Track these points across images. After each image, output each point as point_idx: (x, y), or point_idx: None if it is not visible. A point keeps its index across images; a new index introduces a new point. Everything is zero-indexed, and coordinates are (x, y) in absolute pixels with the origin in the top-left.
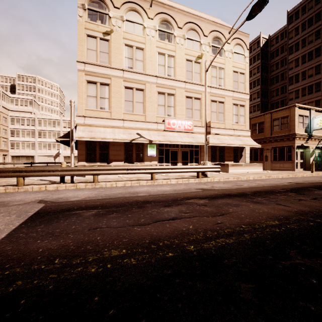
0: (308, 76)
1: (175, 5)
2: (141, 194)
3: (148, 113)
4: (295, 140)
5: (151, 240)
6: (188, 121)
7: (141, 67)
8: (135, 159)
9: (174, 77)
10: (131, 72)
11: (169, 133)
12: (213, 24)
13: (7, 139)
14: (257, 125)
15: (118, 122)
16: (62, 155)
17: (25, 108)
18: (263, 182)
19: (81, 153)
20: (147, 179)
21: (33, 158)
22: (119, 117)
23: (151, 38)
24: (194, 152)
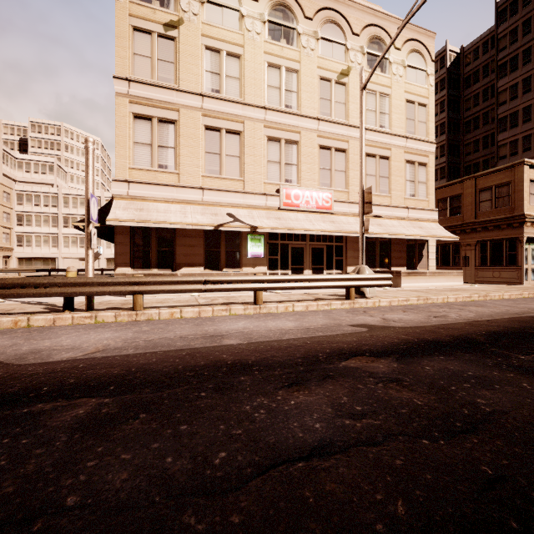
0: None
1: None
2: (229, 342)
3: (248, 176)
4: (524, 227)
5: None
6: (324, 191)
7: (236, 90)
8: (224, 263)
9: (298, 109)
10: (217, 98)
11: (288, 213)
12: (369, 12)
13: (10, 230)
14: (448, 200)
15: (193, 192)
16: (104, 257)
17: (42, 178)
18: (484, 308)
19: (123, 250)
20: (245, 303)
21: (56, 261)
22: (195, 183)
23: (255, 36)
24: (334, 249)
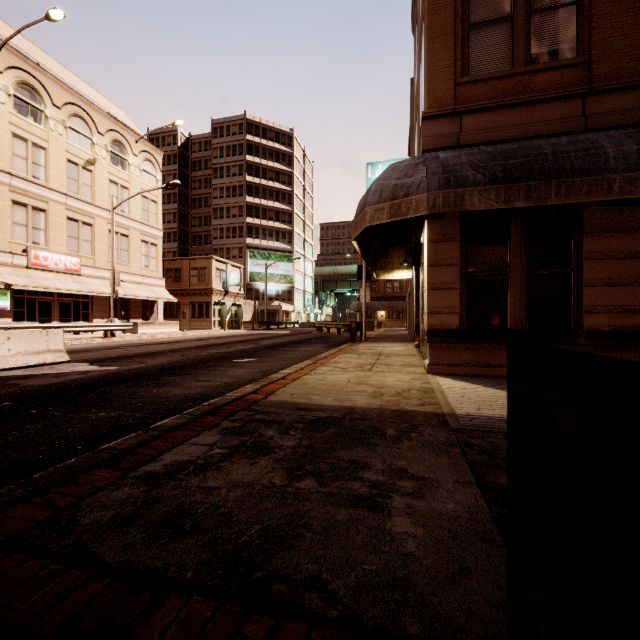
0: (232, 215)
1: (46, 62)
2: (66, 349)
3: None
4: (213, 296)
5: (125, 353)
6: (73, 256)
7: None
8: None
9: (47, 182)
10: None
11: (38, 272)
12: (112, 120)
13: None
14: (173, 271)
15: None
16: None
17: None
18: (178, 338)
19: None
20: None
21: None
22: None
23: None
24: (82, 304)
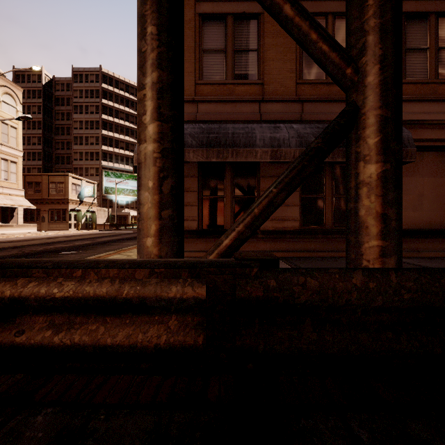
0: (90, 143)
1: None
2: None
3: None
4: (69, 204)
5: None
6: None
7: None
8: None
9: None
10: None
11: None
12: None
13: None
14: (34, 184)
15: None
16: None
17: None
18: (31, 237)
19: None
20: None
21: None
22: None
23: None
24: None
